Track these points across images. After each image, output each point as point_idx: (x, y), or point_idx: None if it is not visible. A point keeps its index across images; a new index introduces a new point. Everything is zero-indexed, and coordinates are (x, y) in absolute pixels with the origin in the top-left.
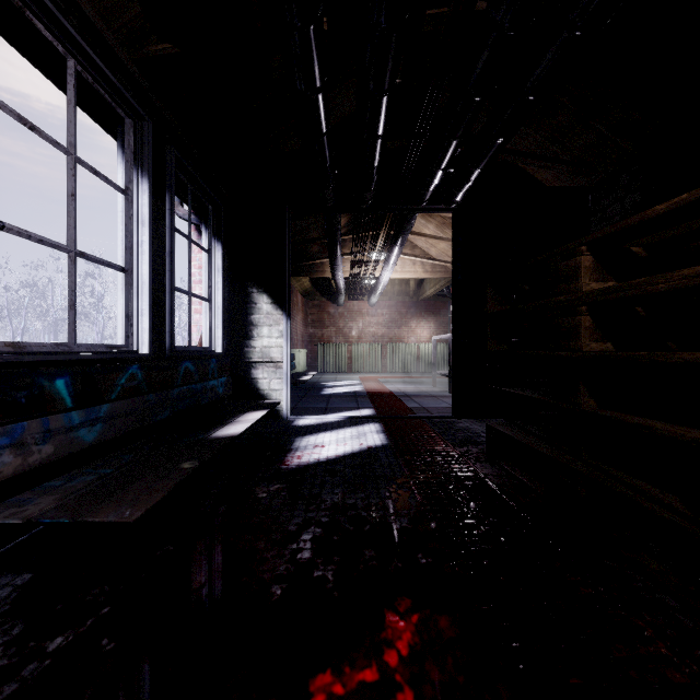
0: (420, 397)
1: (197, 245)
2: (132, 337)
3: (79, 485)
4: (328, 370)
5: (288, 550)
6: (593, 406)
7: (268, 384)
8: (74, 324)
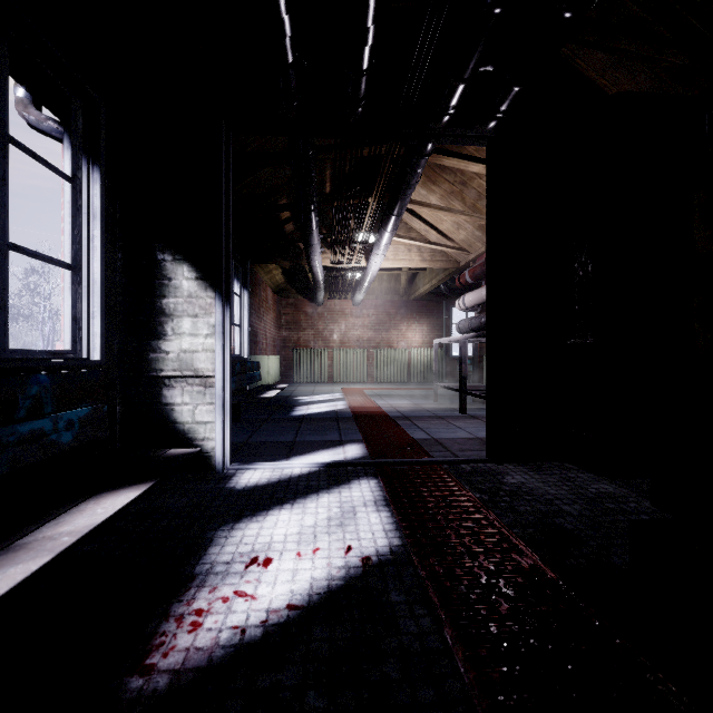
0: (424, 420)
1: (31, 155)
2: None
3: None
4: (305, 380)
5: None
6: None
7: (191, 413)
8: None
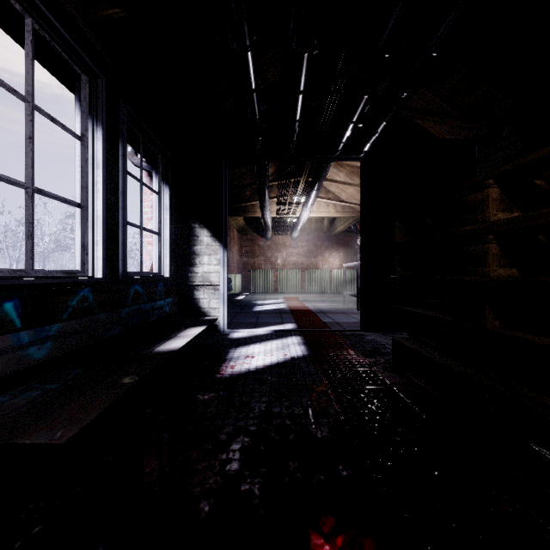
0: (333, 313)
1: (148, 187)
2: (88, 264)
3: (22, 401)
4: (259, 291)
5: (218, 461)
6: (498, 326)
7: (208, 303)
8: (32, 252)
